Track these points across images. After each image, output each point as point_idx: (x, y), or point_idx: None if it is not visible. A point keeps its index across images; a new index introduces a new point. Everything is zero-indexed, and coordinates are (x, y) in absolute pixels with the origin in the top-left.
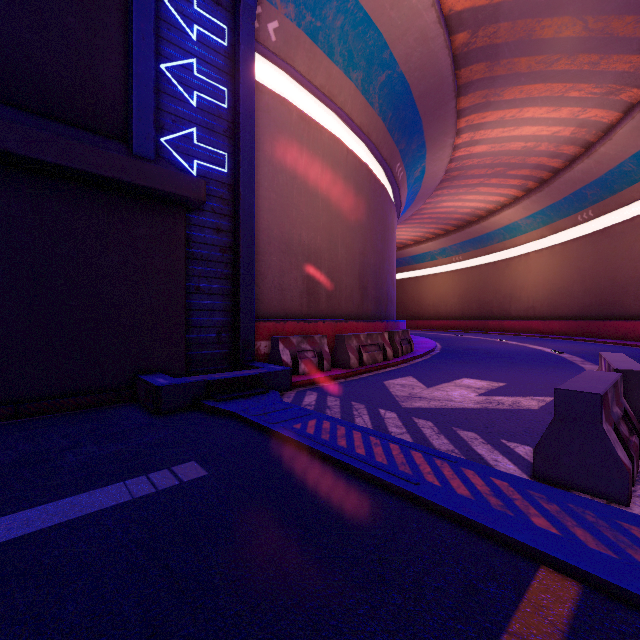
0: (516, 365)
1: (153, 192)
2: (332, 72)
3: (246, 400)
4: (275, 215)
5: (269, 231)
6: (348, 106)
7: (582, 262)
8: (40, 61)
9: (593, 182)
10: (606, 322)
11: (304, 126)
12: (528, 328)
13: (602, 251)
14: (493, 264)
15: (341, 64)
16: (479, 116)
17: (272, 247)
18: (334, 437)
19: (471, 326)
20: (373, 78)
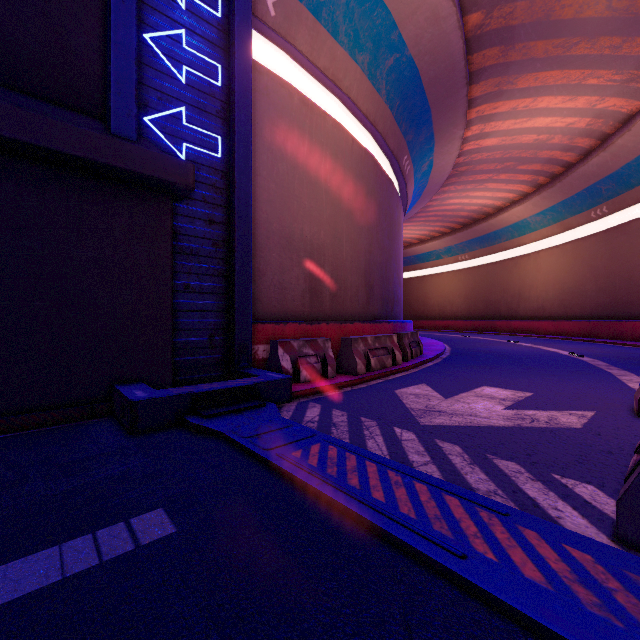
0: (537, 370)
1: (133, 176)
2: (336, 53)
3: (238, 416)
4: (275, 207)
5: (268, 224)
6: (353, 91)
7: (595, 260)
8: (0, 23)
9: (608, 176)
10: (622, 323)
11: (306, 111)
12: (538, 329)
13: (617, 249)
14: (501, 263)
15: (346, 45)
16: (490, 106)
17: (271, 242)
18: (343, 471)
19: (478, 326)
20: (380, 62)
